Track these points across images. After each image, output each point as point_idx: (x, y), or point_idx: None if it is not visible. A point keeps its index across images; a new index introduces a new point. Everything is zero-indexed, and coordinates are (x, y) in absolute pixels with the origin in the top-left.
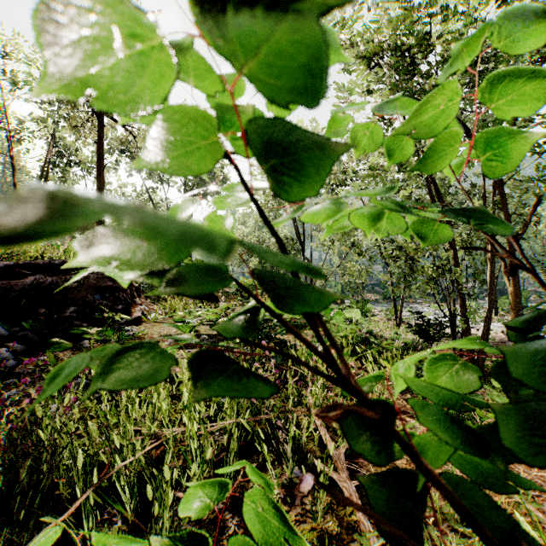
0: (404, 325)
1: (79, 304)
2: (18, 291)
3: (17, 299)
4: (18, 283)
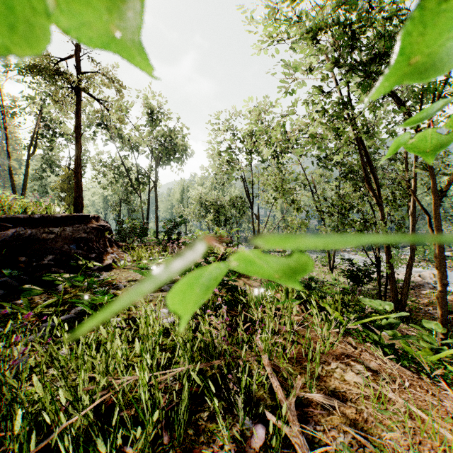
0: (336, 270)
1: (57, 253)
2: (0, 242)
3: None
4: (0, 235)
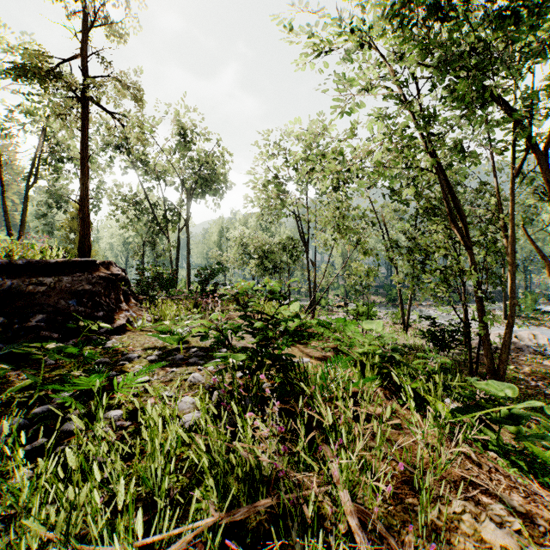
0: (412, 329)
1: (49, 311)
2: None
3: None
4: None
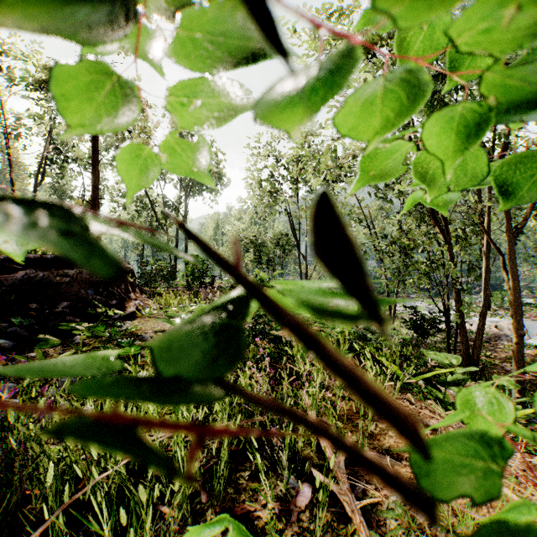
0: (398, 320)
1: (72, 299)
2: (8, 286)
3: (7, 294)
4: (8, 278)
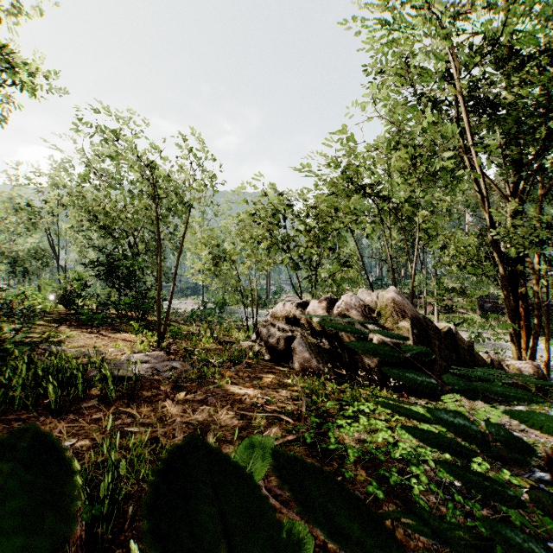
0: None
1: None
2: None
3: None
4: None
